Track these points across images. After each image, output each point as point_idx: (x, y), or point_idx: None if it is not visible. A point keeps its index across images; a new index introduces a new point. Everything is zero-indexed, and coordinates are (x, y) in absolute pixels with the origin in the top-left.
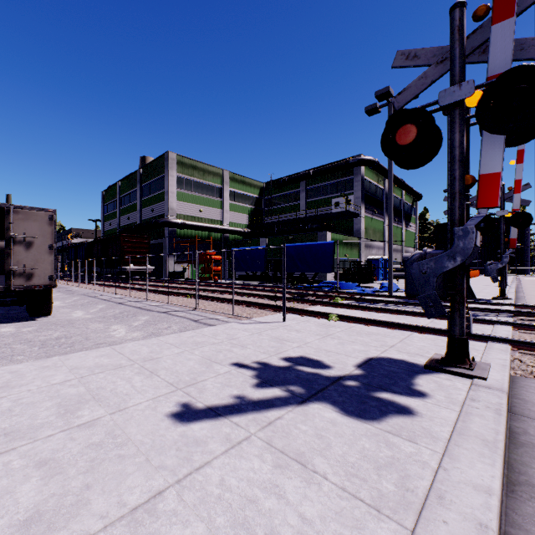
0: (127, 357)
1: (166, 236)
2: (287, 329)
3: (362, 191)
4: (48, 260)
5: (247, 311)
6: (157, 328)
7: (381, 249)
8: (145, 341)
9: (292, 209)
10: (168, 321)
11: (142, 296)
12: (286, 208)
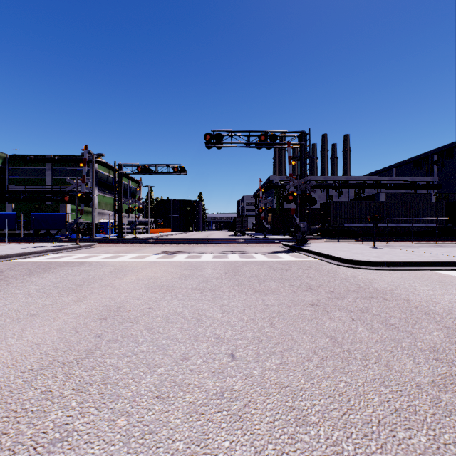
0: None
1: None
2: (35, 244)
3: (96, 179)
4: None
5: (13, 244)
6: None
7: (112, 215)
8: None
9: (40, 182)
10: None
11: None
12: (33, 180)
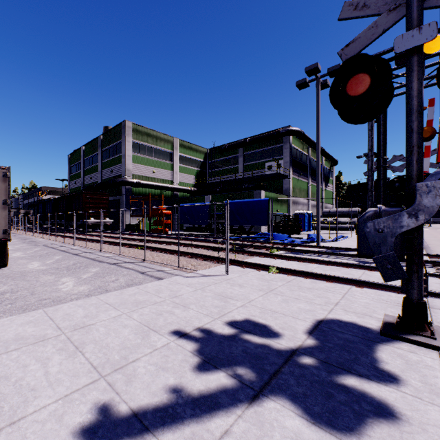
0: (56, 324)
1: (123, 193)
2: (230, 284)
3: (290, 157)
4: (2, 215)
5: (191, 262)
6: (104, 281)
7: (305, 205)
8: (84, 301)
9: (232, 171)
10: (116, 273)
11: (97, 247)
12: (226, 170)
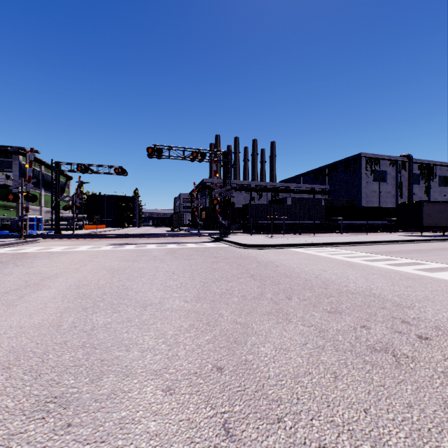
0: None
1: None
2: None
3: (20, 172)
4: None
5: None
6: None
7: (38, 211)
8: None
9: None
10: None
11: None
12: None
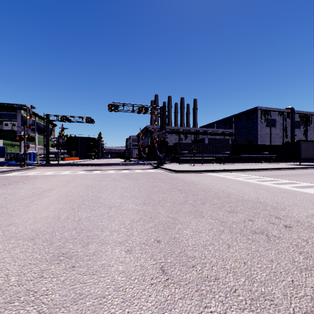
0: None
1: None
2: None
3: (22, 121)
4: None
5: None
6: None
7: (34, 148)
8: None
9: None
10: None
11: None
12: None
